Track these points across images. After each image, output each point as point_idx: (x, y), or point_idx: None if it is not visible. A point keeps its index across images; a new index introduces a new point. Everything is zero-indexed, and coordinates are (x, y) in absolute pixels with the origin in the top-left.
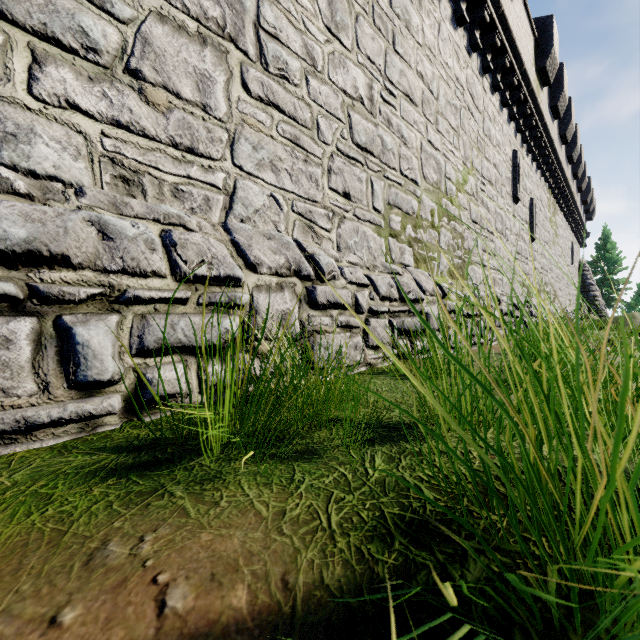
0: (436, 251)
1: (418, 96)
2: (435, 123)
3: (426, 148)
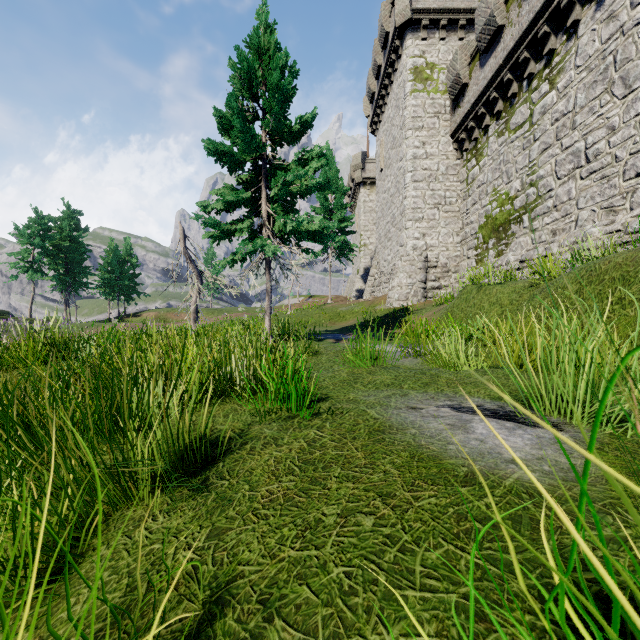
0: None
1: None
2: None
3: None
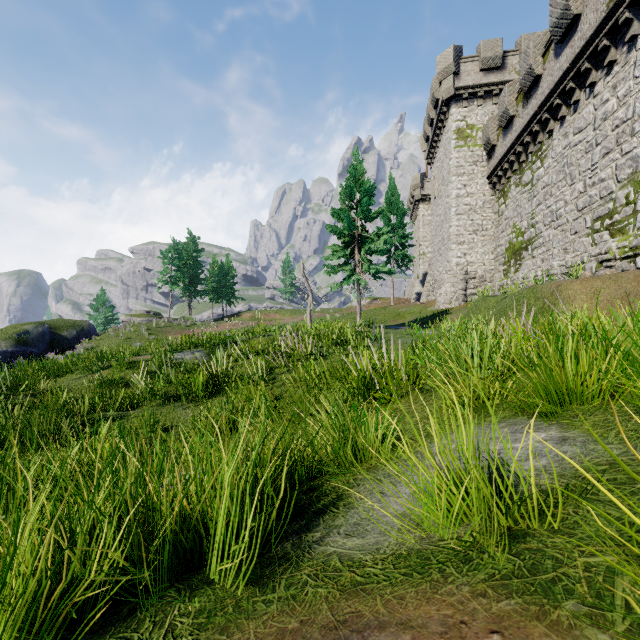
0: (632, 217)
1: (613, 142)
2: (630, 134)
3: (621, 162)
